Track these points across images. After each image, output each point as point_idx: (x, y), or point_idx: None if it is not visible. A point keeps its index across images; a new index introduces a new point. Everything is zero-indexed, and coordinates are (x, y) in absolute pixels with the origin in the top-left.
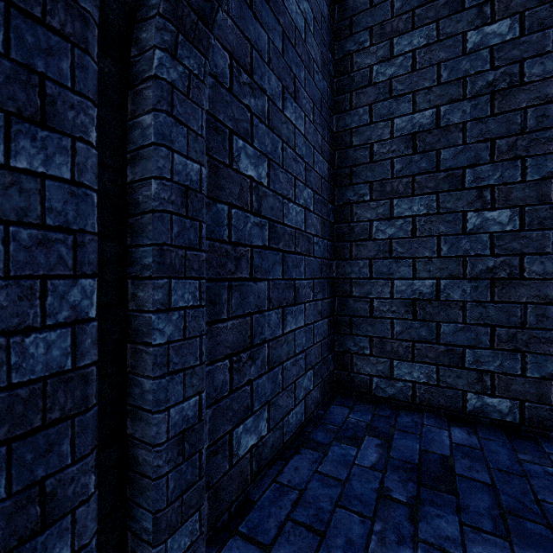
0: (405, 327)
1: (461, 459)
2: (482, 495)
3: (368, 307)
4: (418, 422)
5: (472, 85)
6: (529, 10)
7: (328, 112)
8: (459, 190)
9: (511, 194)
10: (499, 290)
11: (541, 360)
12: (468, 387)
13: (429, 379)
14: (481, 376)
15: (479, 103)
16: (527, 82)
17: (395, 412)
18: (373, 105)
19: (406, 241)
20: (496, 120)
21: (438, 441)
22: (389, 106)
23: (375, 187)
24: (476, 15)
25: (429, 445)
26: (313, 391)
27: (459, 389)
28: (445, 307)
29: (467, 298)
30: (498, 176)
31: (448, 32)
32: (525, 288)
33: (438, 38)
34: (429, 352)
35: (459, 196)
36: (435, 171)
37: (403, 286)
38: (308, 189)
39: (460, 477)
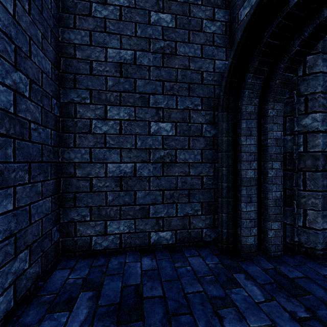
0: (115, 197)
1: (147, 282)
2: (158, 308)
3: (89, 184)
4: (123, 262)
5: (153, 44)
6: (179, 15)
7: (52, 20)
8: (147, 107)
9: (172, 115)
10: (166, 169)
11: (184, 206)
12: (151, 229)
13: (130, 229)
14: (158, 220)
15: (157, 57)
16: (178, 54)
17: (107, 259)
18: (93, 32)
19: (116, 136)
20: (165, 70)
21: (134, 273)
22: (104, 38)
23: (94, 94)
24: (155, 3)
25: (128, 280)
26: (29, 269)
27: (147, 231)
28: (139, 180)
29: (151, 174)
30: (166, 103)
31: (141, 5)
32: (177, 167)
33: (135, 6)
34: (130, 211)
35: (147, 111)
36: (134, 92)
37: (114, 168)
38: (20, 74)
39: (146, 299)
